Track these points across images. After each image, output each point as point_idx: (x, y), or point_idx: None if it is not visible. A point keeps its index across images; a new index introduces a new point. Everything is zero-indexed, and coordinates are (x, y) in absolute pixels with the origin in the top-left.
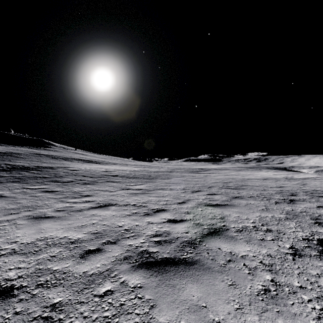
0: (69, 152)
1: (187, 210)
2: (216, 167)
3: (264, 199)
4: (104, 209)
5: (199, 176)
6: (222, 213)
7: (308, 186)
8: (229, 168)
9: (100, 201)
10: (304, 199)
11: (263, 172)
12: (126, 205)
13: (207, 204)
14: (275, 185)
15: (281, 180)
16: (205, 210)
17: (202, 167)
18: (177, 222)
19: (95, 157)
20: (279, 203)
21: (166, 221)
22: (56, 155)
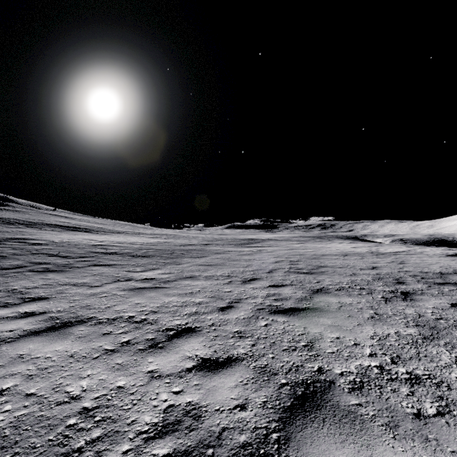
0: (42, 214)
1: (238, 328)
2: (271, 237)
3: (362, 292)
4: (57, 337)
5: (251, 251)
6: (307, 332)
7: (409, 266)
8: (290, 238)
9: (59, 312)
10: (421, 290)
11: (337, 244)
12: (113, 320)
13: (273, 309)
14: (365, 266)
15: (367, 256)
16: (272, 324)
17: (252, 236)
18: (220, 369)
19: (86, 221)
20: (391, 301)
21: (194, 365)
22: (15, 218)
